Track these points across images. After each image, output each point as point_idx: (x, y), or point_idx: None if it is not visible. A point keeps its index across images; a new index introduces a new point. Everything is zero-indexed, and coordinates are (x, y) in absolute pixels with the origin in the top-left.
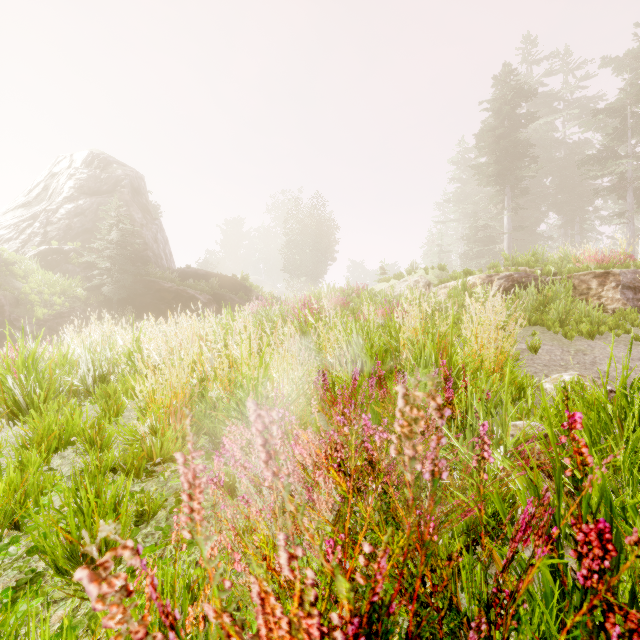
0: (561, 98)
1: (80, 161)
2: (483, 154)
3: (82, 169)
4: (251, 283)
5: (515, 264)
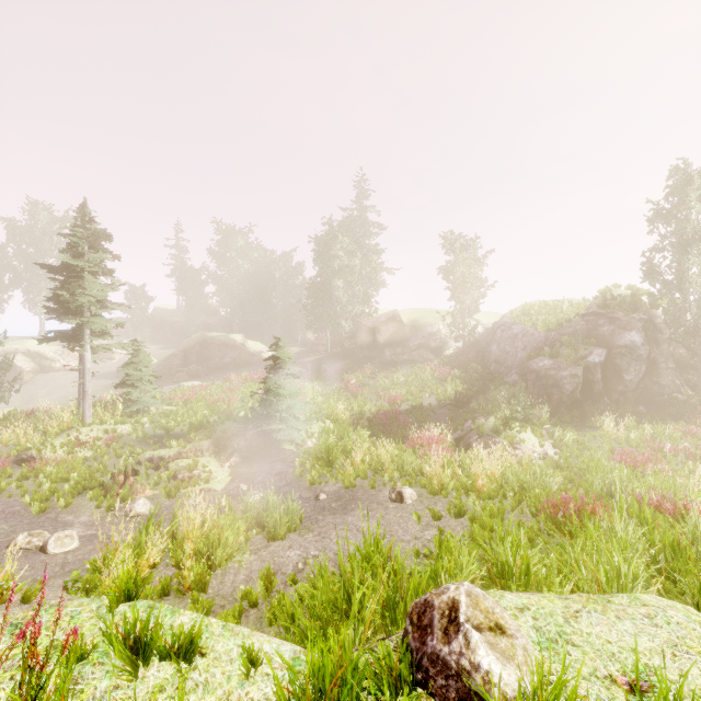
0: None
1: None
2: None
3: None
4: None
5: None
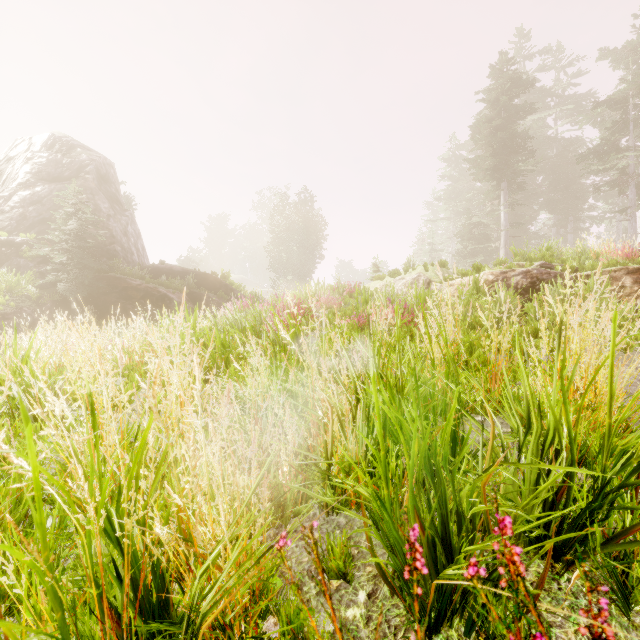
0: (554, 94)
1: (40, 144)
2: (479, 147)
3: (41, 153)
4: (232, 281)
5: (526, 260)
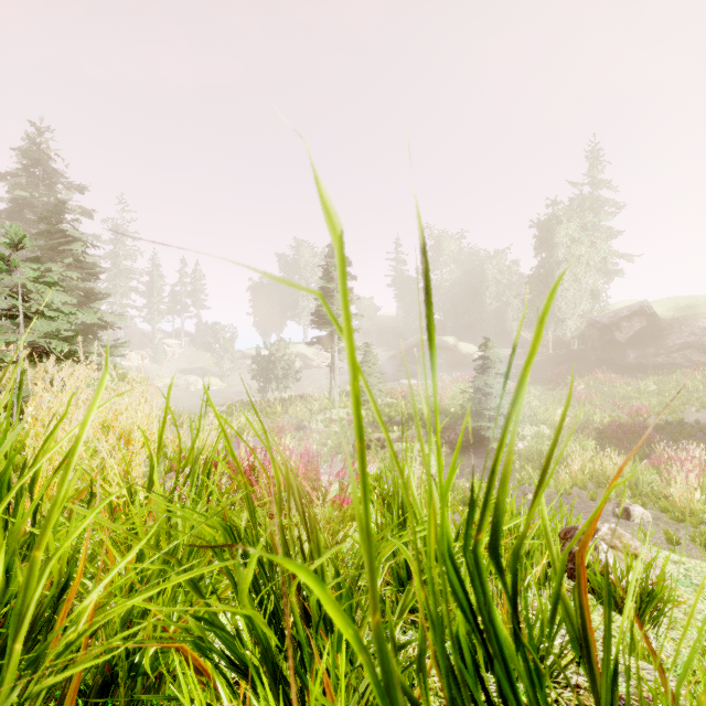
0: None
1: None
2: None
3: None
4: None
5: None
